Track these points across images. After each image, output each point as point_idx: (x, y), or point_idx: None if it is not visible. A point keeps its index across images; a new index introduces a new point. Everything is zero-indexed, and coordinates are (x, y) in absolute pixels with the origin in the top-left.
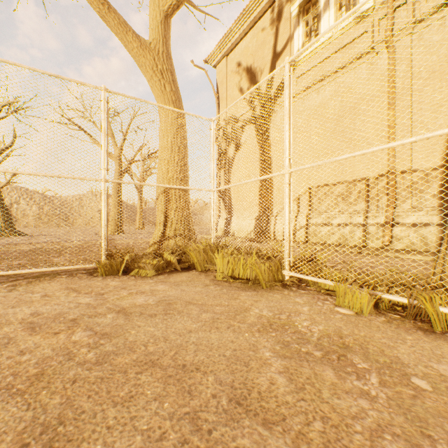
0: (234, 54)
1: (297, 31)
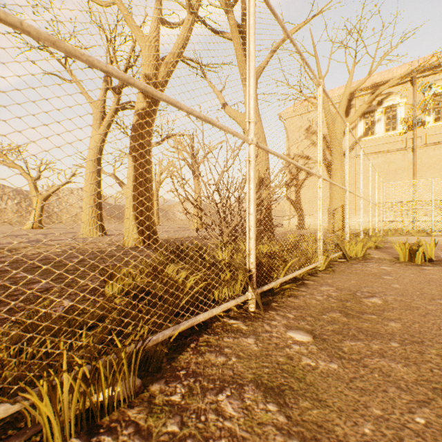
0: (304, 118)
1: (360, 124)
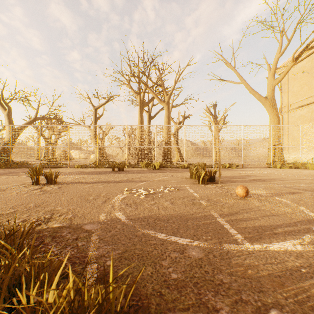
0: (293, 69)
1: None
